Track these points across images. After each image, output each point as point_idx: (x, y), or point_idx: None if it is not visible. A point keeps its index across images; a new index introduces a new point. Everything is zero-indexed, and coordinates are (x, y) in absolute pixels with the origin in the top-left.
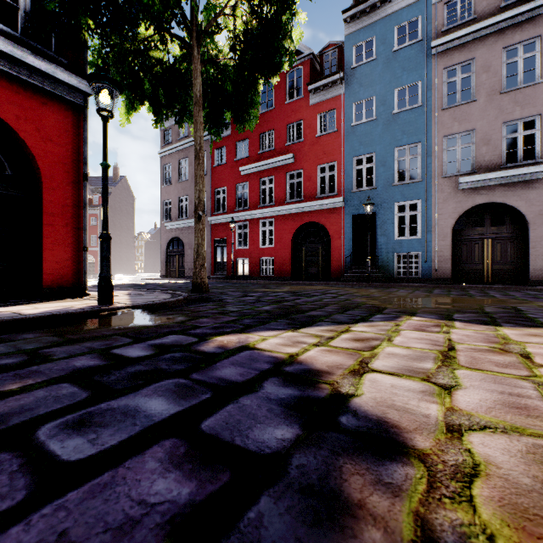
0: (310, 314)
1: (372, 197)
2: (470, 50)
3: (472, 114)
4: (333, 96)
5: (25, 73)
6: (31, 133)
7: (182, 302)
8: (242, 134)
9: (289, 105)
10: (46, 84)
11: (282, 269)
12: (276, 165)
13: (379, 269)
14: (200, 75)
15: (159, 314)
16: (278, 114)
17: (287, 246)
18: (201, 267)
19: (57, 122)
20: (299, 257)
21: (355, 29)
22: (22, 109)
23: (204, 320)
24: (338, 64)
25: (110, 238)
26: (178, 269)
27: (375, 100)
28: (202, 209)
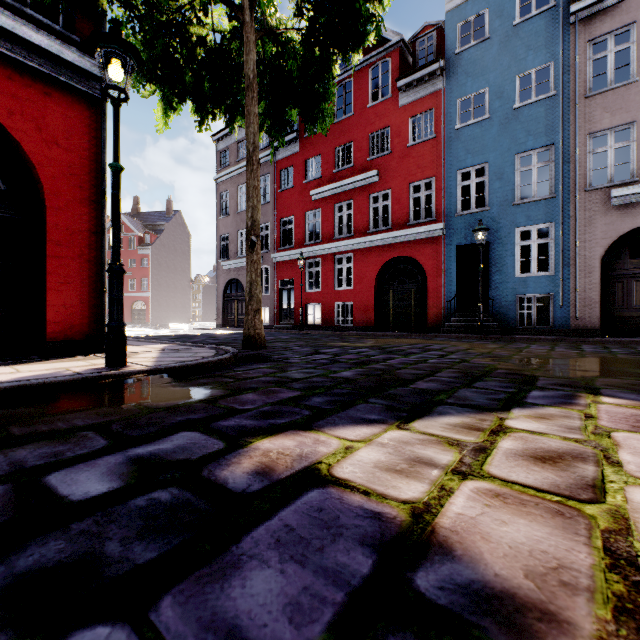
0: (418, 387)
1: (483, 221)
2: (628, 11)
3: (631, 101)
4: (431, 92)
5: (19, 52)
6: (30, 134)
7: (228, 362)
8: (313, 150)
9: (372, 109)
10: (49, 68)
11: (364, 317)
12: (355, 185)
13: (494, 316)
14: (254, 48)
15: (187, 383)
16: (358, 122)
17: (369, 288)
18: (255, 314)
19: (65, 120)
20: (386, 301)
21: (459, 2)
22: (17, 101)
23: (248, 396)
24: (437, 50)
25: (123, 272)
26: (237, 317)
27: (488, 93)
28: (256, 234)
